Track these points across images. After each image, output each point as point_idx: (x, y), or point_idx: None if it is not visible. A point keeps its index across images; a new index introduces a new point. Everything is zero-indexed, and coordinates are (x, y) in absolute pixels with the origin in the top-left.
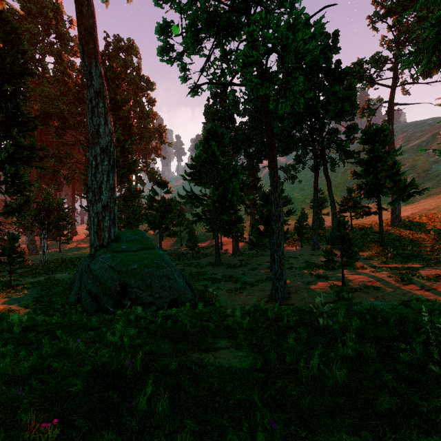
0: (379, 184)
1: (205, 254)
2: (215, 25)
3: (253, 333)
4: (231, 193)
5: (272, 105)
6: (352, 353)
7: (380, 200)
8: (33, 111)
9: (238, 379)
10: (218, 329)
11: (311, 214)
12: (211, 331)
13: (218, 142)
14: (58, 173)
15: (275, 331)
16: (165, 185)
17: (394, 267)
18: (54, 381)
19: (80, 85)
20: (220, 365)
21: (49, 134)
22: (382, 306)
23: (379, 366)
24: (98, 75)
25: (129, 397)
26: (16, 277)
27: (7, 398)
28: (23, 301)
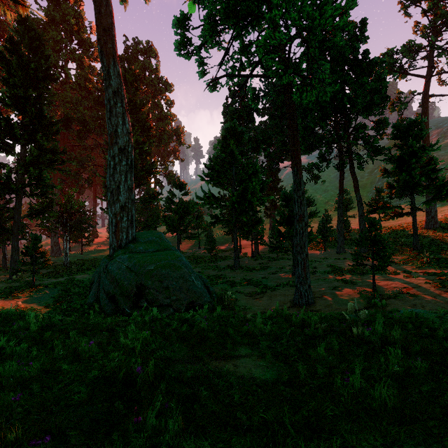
0: (413, 182)
1: (224, 257)
2: (234, 15)
3: (277, 340)
4: (251, 194)
5: (296, 94)
6: (398, 369)
7: (414, 199)
8: (57, 117)
9: (262, 393)
10: (237, 335)
11: (335, 217)
12: (230, 336)
13: (236, 142)
14: (80, 176)
15: (301, 339)
16: (183, 186)
17: (432, 272)
18: (57, 386)
19: (100, 89)
20: (241, 375)
21: (71, 138)
22: (426, 314)
23: (434, 387)
24: (116, 75)
25: (137, 409)
26: (40, 277)
27: (2, 405)
28: (44, 300)
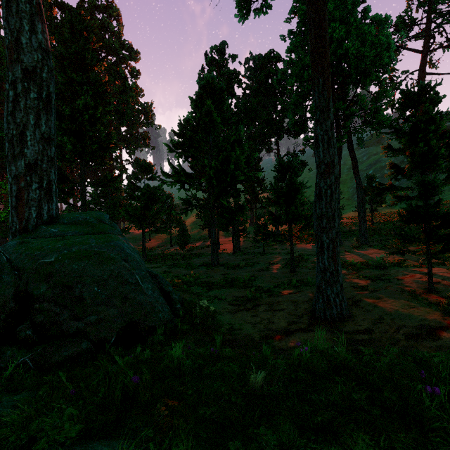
0: (432, 154)
1: (199, 254)
2: None
3: None
4: (234, 167)
5: None
6: None
7: None
8: None
9: None
10: None
11: None
12: None
13: (215, 104)
14: None
15: None
16: (150, 169)
17: None
18: None
19: None
20: None
21: None
22: None
23: None
24: None
25: None
26: None
27: None
28: None
